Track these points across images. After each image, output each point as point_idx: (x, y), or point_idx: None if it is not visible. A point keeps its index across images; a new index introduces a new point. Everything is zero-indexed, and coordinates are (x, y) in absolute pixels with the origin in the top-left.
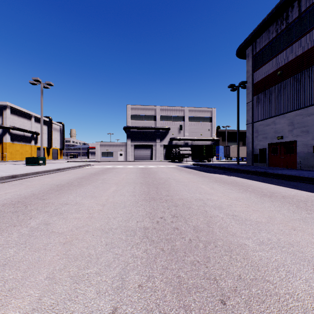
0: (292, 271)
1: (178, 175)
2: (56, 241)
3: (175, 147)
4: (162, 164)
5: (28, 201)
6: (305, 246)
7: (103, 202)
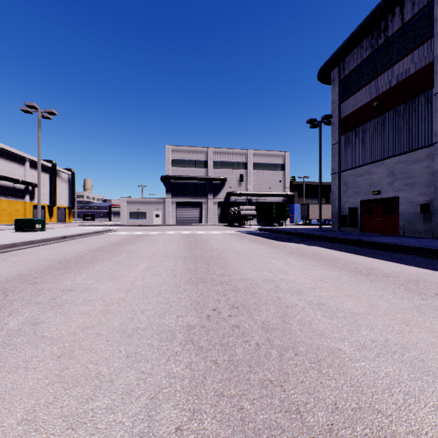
0: (412, 393)
1: (238, 245)
2: (47, 353)
3: (234, 206)
4: (215, 229)
5: (11, 286)
6: (426, 349)
7: (127, 287)
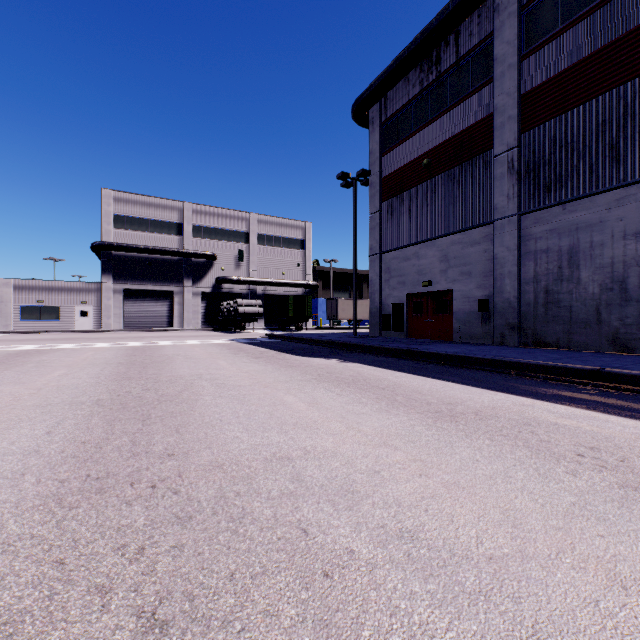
0: None
1: (227, 367)
2: None
3: (228, 299)
4: (194, 337)
5: None
6: None
7: None
